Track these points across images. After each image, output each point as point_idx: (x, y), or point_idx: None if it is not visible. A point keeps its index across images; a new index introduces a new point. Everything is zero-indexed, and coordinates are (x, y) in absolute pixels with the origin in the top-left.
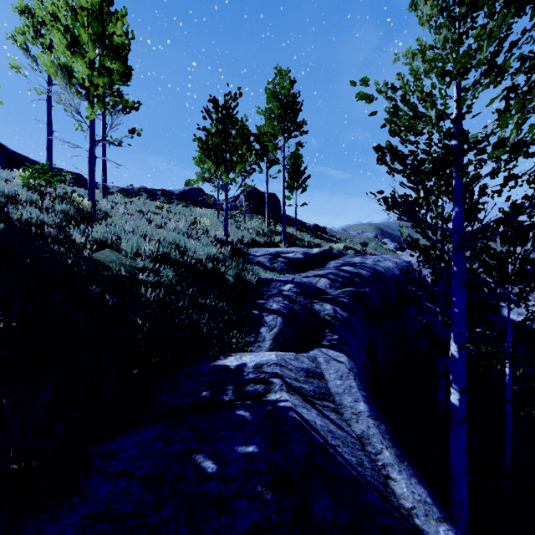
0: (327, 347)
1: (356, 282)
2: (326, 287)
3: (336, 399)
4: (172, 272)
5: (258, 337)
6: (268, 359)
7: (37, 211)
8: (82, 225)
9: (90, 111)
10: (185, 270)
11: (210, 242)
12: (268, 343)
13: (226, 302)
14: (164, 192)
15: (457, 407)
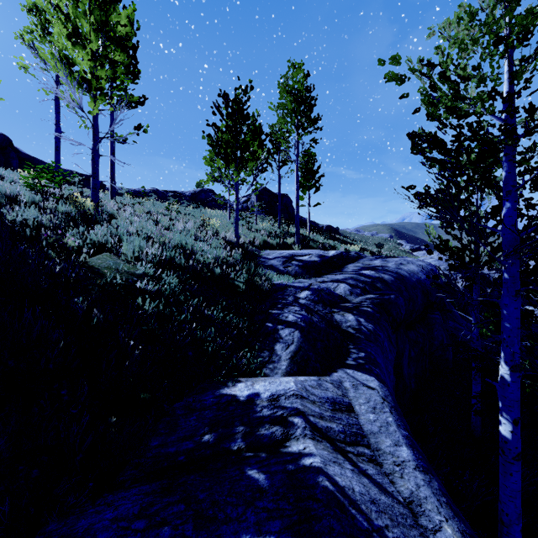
0: (353, 367)
1: (378, 288)
2: (346, 294)
3: (371, 441)
4: (176, 278)
5: (273, 356)
6: (286, 387)
7: (35, 212)
8: (81, 226)
9: (93, 106)
10: (190, 276)
11: (219, 244)
12: (285, 365)
13: (235, 313)
14: (175, 194)
15: (509, 441)
